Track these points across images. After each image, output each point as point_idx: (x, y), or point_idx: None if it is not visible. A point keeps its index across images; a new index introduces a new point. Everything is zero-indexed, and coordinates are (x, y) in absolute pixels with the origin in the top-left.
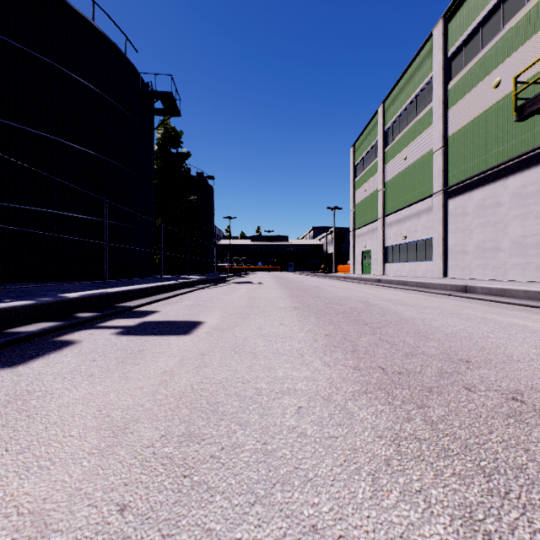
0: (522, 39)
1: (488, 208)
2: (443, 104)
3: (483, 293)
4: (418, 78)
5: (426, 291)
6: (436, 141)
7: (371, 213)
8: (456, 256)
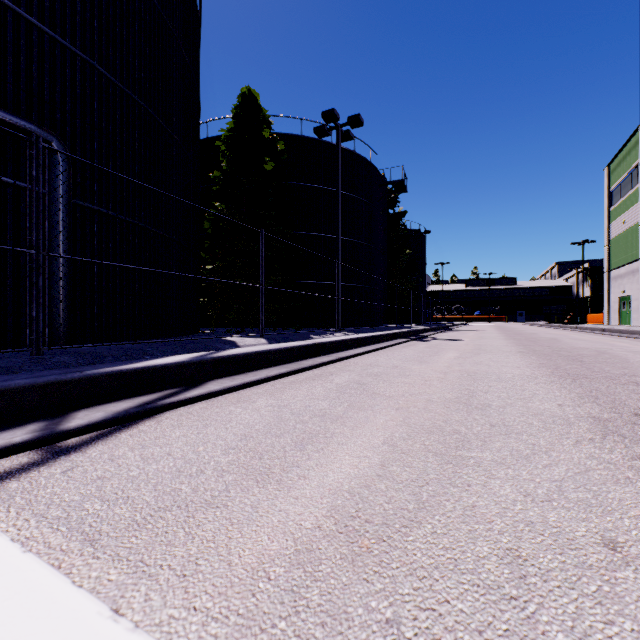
0: None
1: None
2: None
3: None
4: None
5: (625, 336)
6: None
7: (631, 250)
8: None
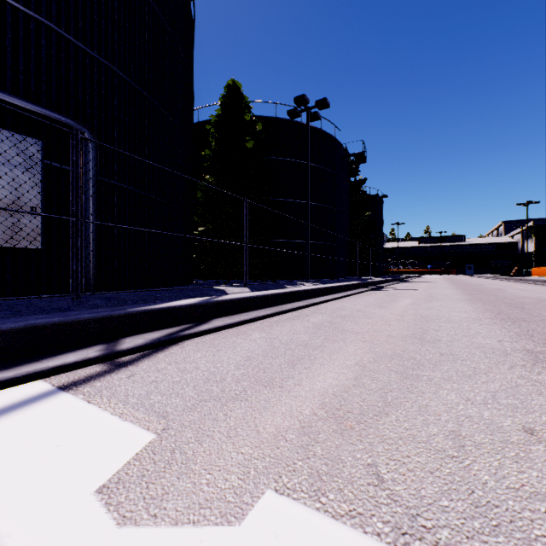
0: None
1: None
2: None
3: None
4: None
5: None
6: None
7: None
8: None
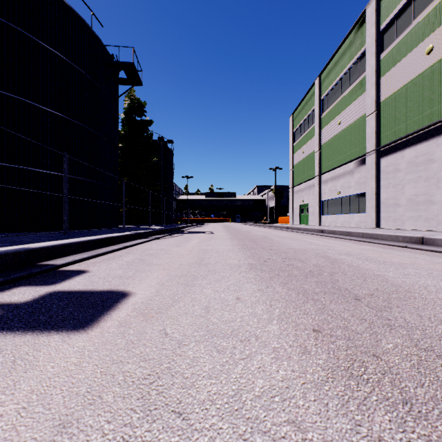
0: None
1: (420, 165)
2: (376, 72)
3: None
4: (351, 51)
5: (376, 242)
6: (369, 106)
7: (308, 172)
8: (388, 209)
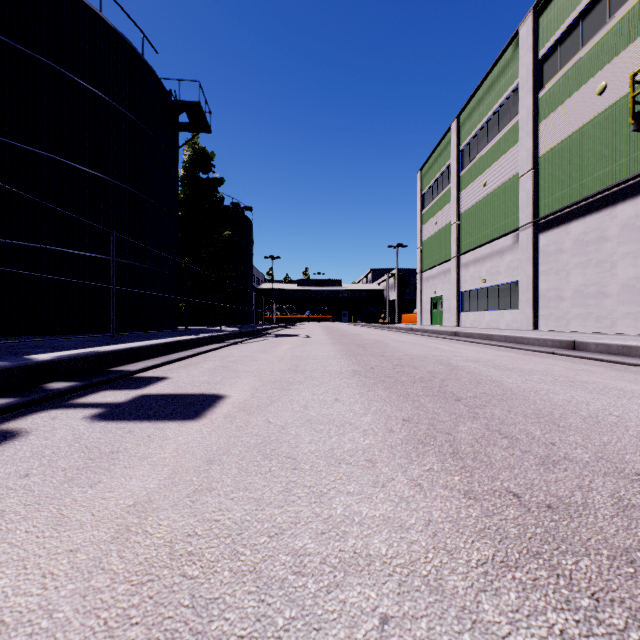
0: (635, 32)
1: (590, 244)
2: (533, 116)
3: (597, 351)
4: (500, 85)
5: (520, 348)
6: (524, 162)
7: (443, 251)
8: (549, 304)
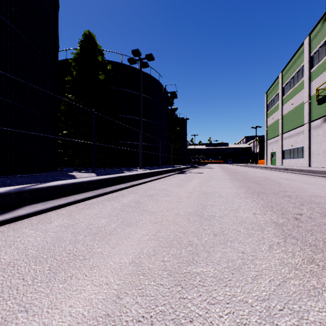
0: None
1: None
2: (308, 79)
3: (289, 170)
4: (298, 62)
5: (275, 170)
6: (305, 97)
7: (275, 131)
8: (314, 156)
